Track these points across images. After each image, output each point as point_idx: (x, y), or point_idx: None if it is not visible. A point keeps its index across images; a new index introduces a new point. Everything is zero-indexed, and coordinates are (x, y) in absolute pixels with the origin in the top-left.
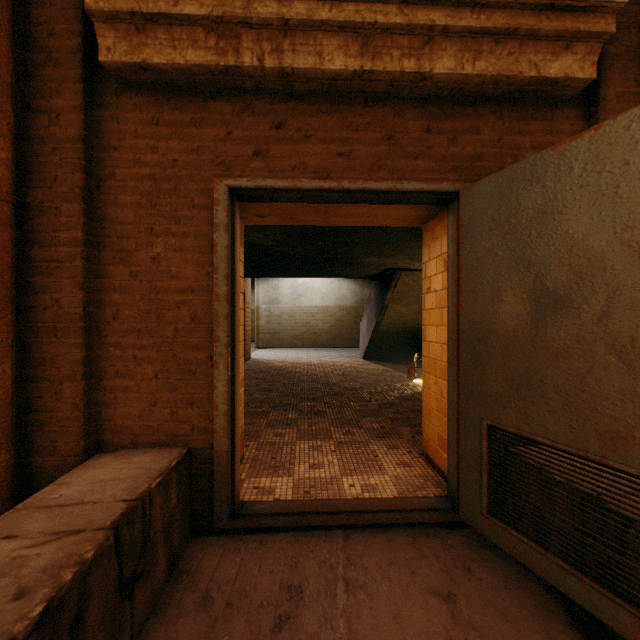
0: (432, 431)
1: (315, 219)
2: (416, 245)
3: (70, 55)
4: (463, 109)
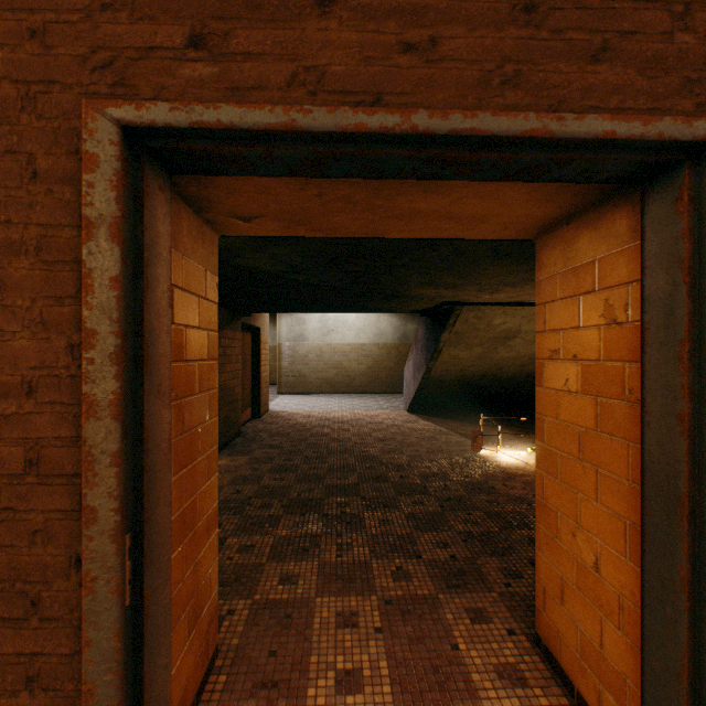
0: (566, 621)
1: (346, 224)
2: (496, 271)
3: None
4: None
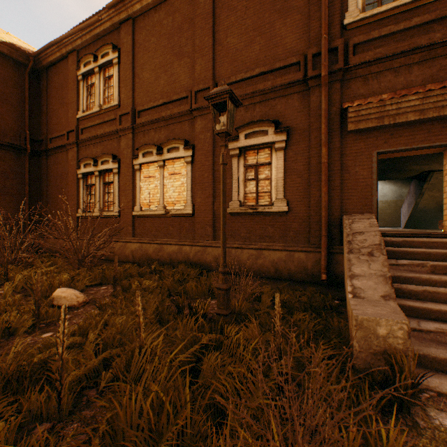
0: (446, 222)
1: (396, 155)
2: (442, 158)
3: (337, 129)
4: None
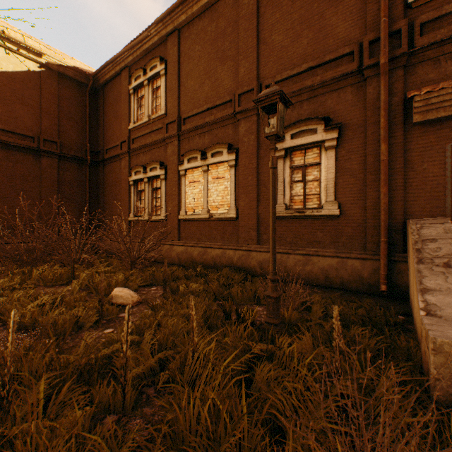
0: None
1: None
2: None
3: (399, 122)
4: None
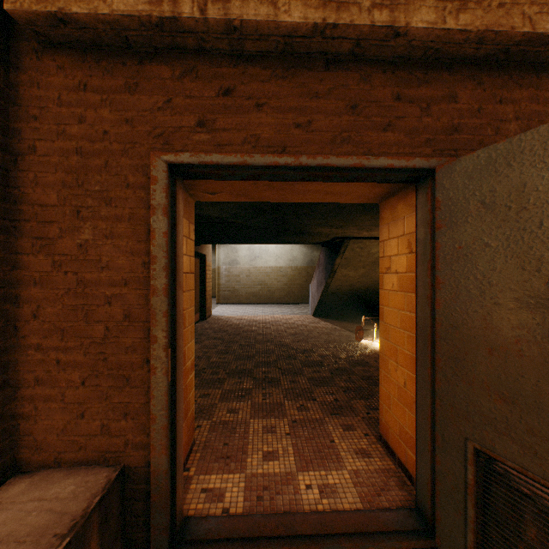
0: (392, 420)
1: (269, 196)
2: (367, 217)
3: None
4: (438, 74)
